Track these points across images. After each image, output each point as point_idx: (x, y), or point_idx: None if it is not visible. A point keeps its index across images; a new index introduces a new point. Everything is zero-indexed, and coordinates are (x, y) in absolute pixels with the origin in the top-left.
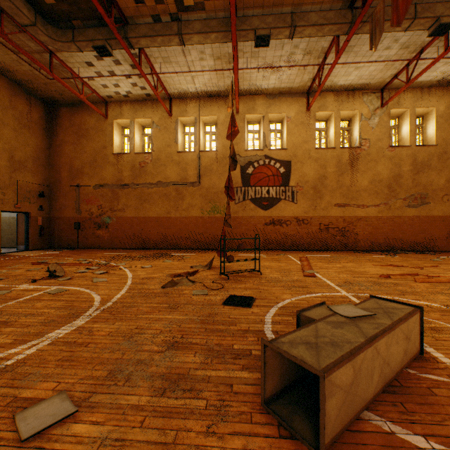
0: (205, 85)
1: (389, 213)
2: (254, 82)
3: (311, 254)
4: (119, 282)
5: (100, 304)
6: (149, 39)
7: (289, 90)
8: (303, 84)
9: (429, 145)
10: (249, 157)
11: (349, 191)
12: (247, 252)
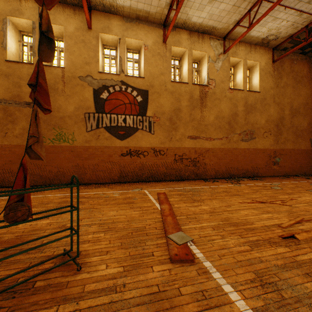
0: None
1: (229, 145)
2: None
3: (169, 187)
4: None
5: None
6: None
7: (146, 15)
8: (160, 11)
9: (256, 91)
10: (103, 80)
11: (199, 125)
12: (98, 188)
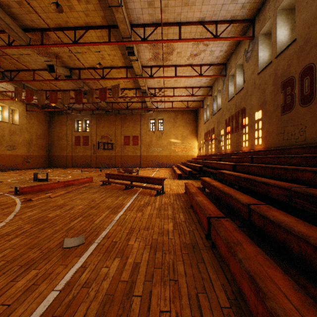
0: None
1: None
2: None
3: None
4: None
5: None
6: None
7: None
8: None
9: (17, 124)
10: None
11: None
12: None
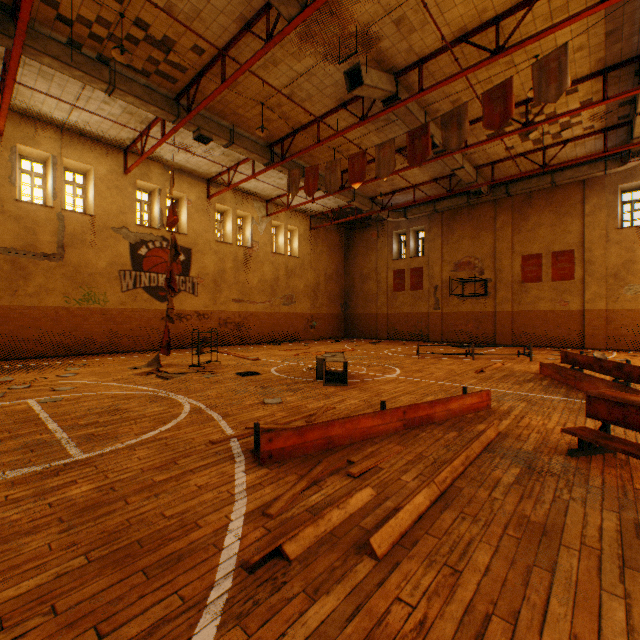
0: (87, 123)
1: (272, 309)
2: (159, 150)
3: (221, 349)
4: (99, 385)
5: (152, 392)
6: (62, 64)
7: (192, 171)
8: (208, 173)
9: (296, 256)
10: (142, 234)
11: (244, 288)
12: (149, 353)
